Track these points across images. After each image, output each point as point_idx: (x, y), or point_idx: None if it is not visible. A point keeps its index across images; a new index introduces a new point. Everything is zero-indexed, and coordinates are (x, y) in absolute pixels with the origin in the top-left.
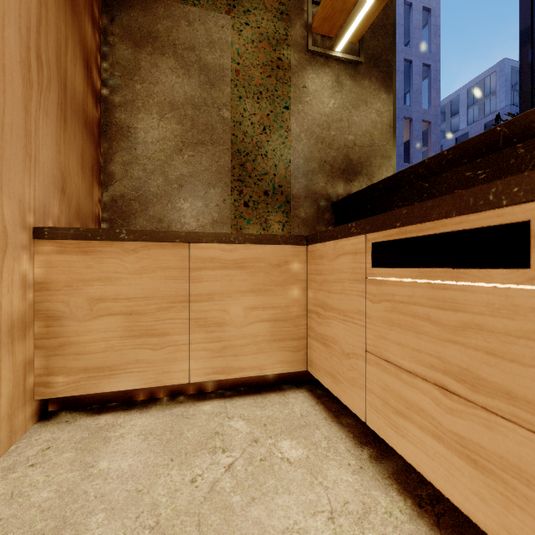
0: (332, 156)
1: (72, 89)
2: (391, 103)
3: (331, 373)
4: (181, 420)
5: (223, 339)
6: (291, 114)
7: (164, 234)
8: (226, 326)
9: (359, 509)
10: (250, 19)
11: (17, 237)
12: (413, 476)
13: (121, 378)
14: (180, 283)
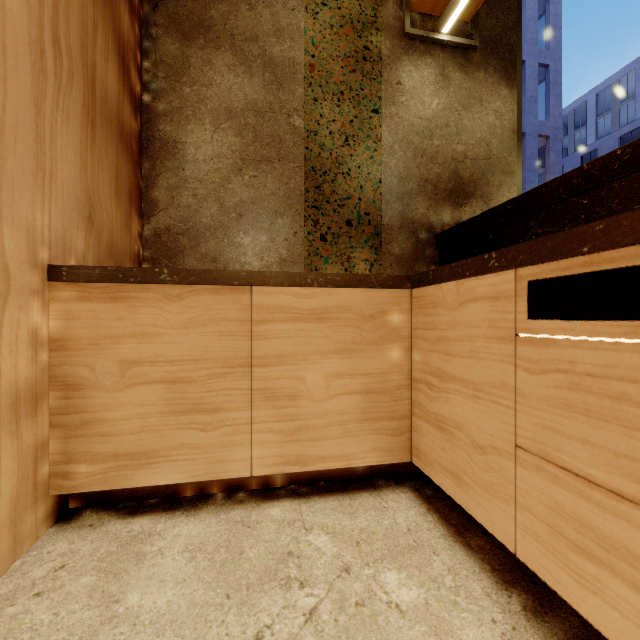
0: (435, 173)
1: (102, 89)
2: (515, 100)
3: (452, 470)
4: (241, 531)
5: (297, 418)
6: (381, 120)
7: (218, 274)
8: (302, 399)
9: None
10: None
11: (24, 279)
12: None
13: (162, 468)
14: (240, 341)
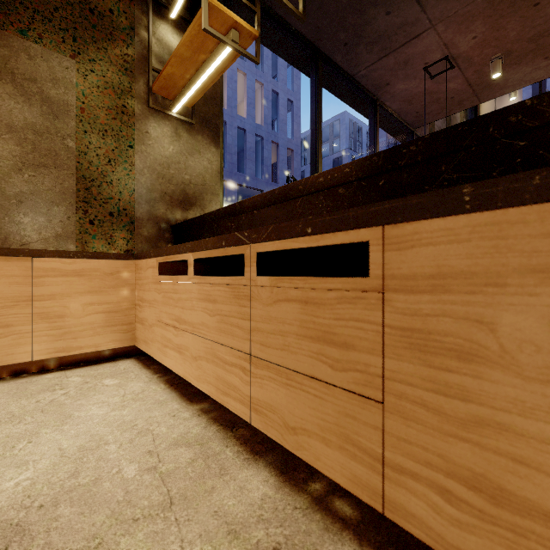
0: (171, 190)
1: None
2: (219, 155)
3: (145, 340)
4: (26, 384)
5: (64, 327)
6: (135, 153)
7: (8, 250)
8: (67, 317)
9: (140, 391)
10: (95, 68)
11: None
12: (177, 378)
13: None
14: (24, 287)
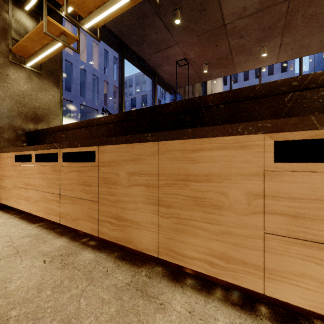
0: (26, 111)
1: None
2: (60, 93)
3: (6, 198)
4: None
5: None
6: None
7: None
8: None
9: (2, 223)
10: None
11: None
12: (26, 215)
13: None
14: None
